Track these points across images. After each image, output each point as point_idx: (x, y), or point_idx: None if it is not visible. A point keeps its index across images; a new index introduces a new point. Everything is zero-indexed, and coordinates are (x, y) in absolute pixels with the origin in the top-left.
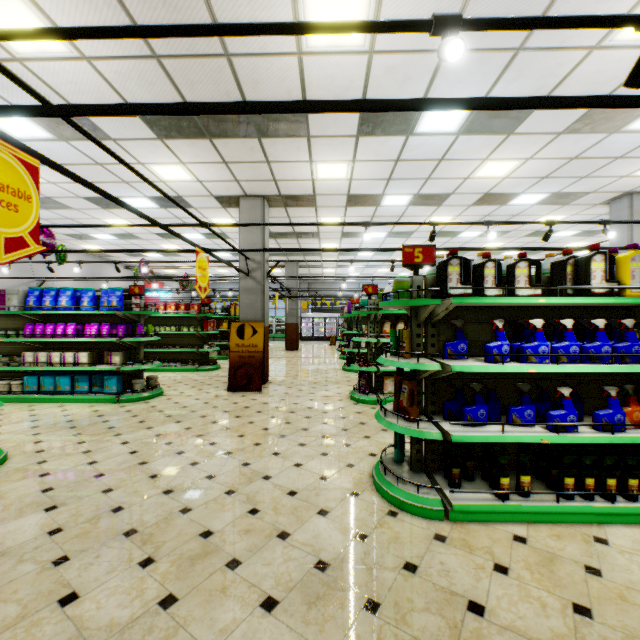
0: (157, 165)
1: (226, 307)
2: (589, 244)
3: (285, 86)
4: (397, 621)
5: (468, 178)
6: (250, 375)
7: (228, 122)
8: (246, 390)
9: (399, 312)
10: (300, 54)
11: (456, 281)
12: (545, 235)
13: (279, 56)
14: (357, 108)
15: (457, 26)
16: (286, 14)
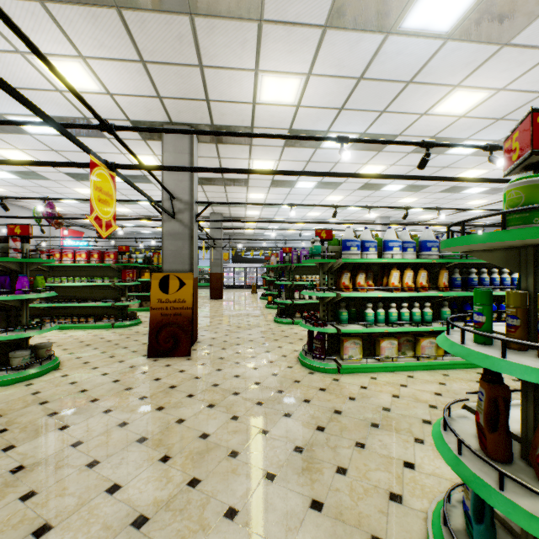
0: None
1: (148, 256)
2: (487, 202)
3: None
4: None
5: (425, 114)
6: (176, 337)
7: None
8: (171, 356)
9: (363, 261)
10: None
11: None
12: None
13: None
14: None
15: None
16: None
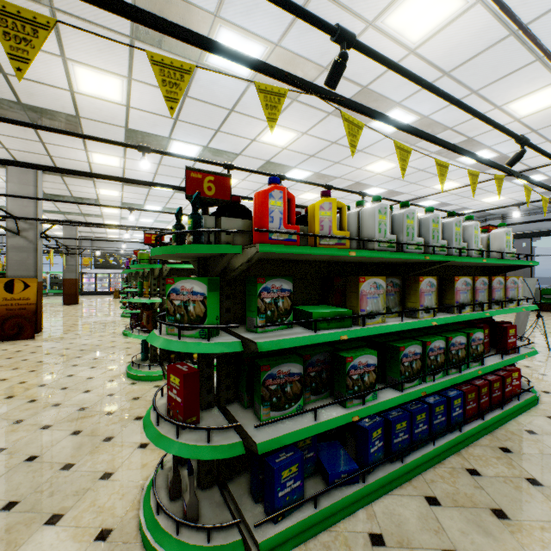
0: None
1: None
2: None
3: (60, 103)
4: (122, 414)
5: None
6: (21, 325)
7: None
8: (17, 339)
9: None
10: (73, 91)
11: None
12: None
13: (54, 87)
14: (99, 178)
15: (149, 152)
16: (60, 70)
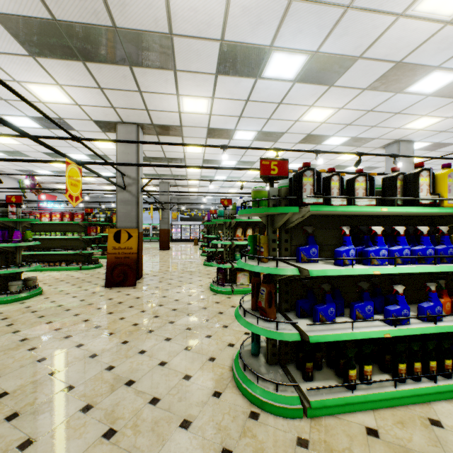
0: (33, 84)
1: (109, 216)
2: None
3: (152, 13)
4: None
5: (298, 121)
6: (125, 273)
7: (99, 46)
8: (122, 286)
9: (249, 220)
10: None
11: (310, 191)
12: (356, 163)
13: None
14: None
15: None
16: None
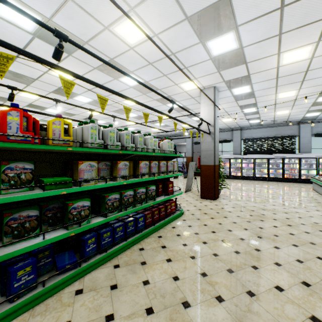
0: None
1: None
2: None
3: None
4: None
5: (16, 95)
6: None
7: None
8: None
9: None
10: None
11: None
12: None
13: None
14: None
15: None
16: None
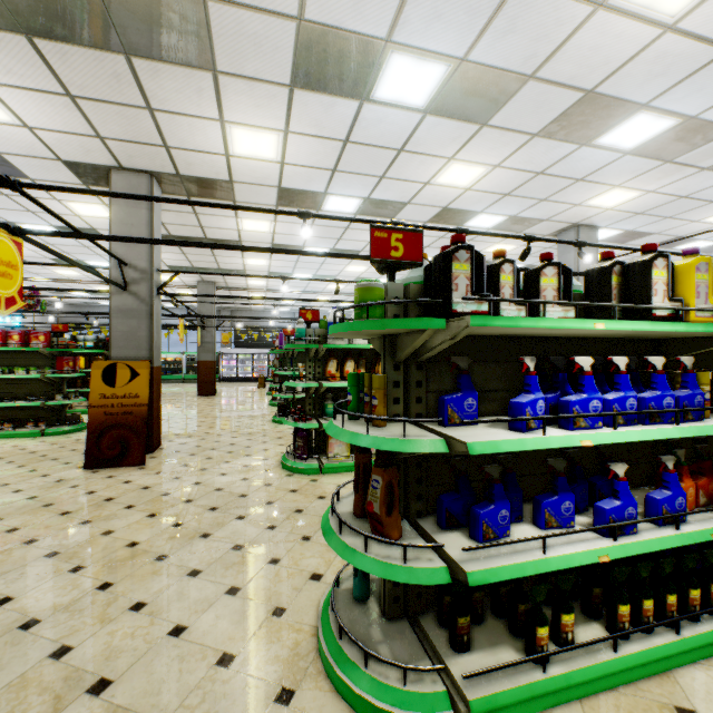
0: None
1: (103, 338)
2: None
3: None
4: None
5: (429, 183)
6: (125, 442)
7: (58, 4)
8: (118, 465)
9: (349, 346)
10: None
11: (465, 289)
12: (523, 253)
13: None
14: None
15: None
16: None
